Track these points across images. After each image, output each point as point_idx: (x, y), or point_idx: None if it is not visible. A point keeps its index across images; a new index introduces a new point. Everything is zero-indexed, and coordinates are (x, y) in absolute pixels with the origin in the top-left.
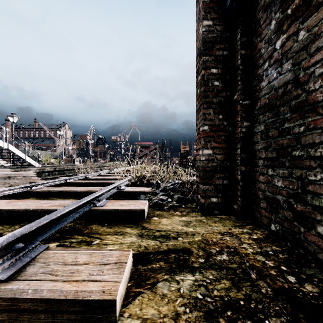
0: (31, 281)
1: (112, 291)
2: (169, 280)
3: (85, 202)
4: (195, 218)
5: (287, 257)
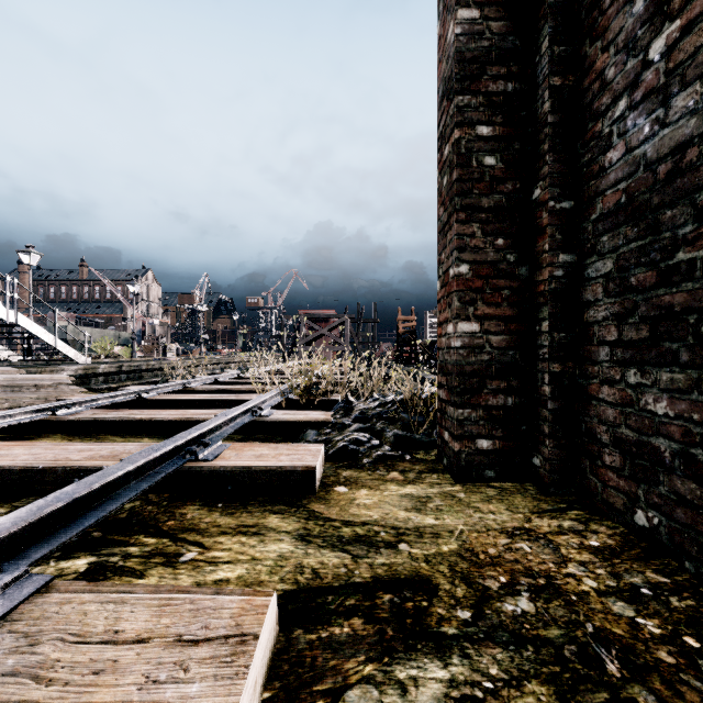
0: None
1: None
2: (378, 680)
3: (171, 449)
4: (437, 488)
5: (693, 605)
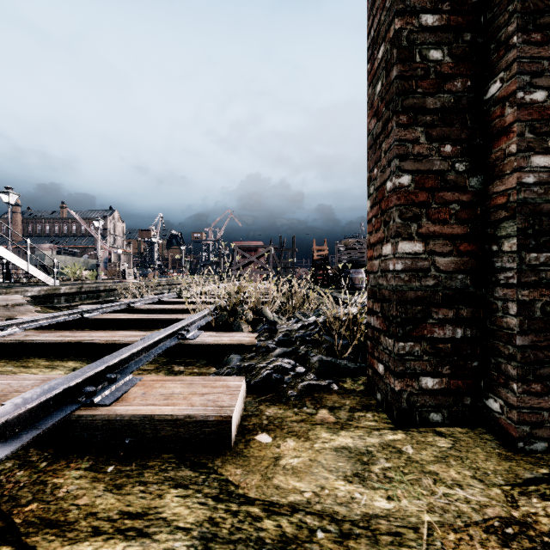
0: None
1: None
2: None
3: (59, 392)
4: (377, 437)
5: None
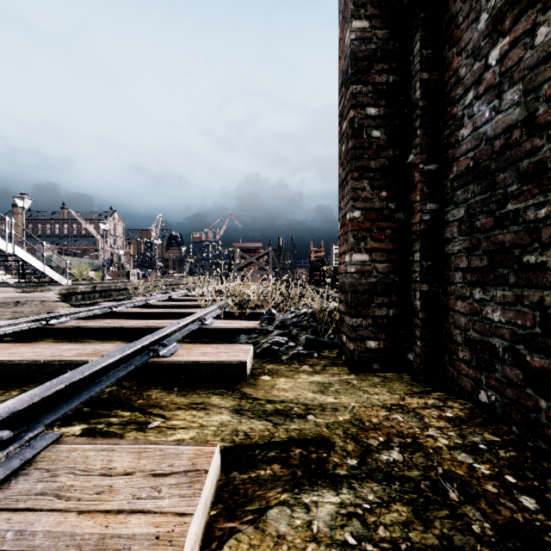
0: (15, 512)
1: (174, 537)
2: (290, 503)
3: (139, 348)
4: (337, 377)
5: (514, 455)
